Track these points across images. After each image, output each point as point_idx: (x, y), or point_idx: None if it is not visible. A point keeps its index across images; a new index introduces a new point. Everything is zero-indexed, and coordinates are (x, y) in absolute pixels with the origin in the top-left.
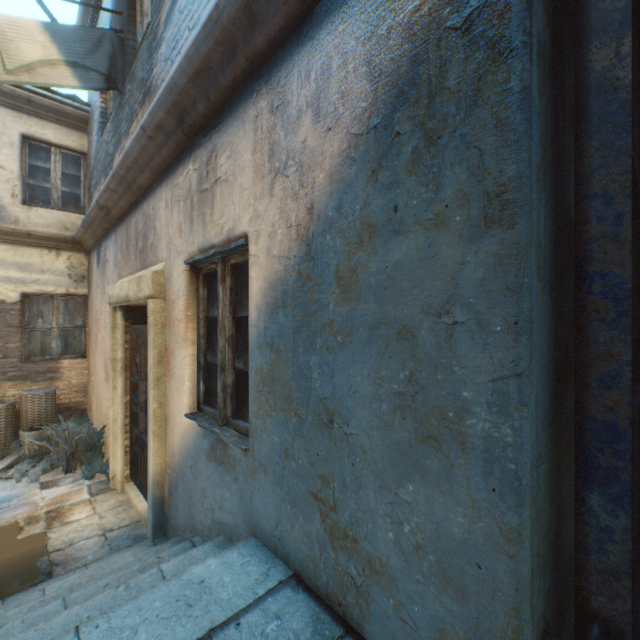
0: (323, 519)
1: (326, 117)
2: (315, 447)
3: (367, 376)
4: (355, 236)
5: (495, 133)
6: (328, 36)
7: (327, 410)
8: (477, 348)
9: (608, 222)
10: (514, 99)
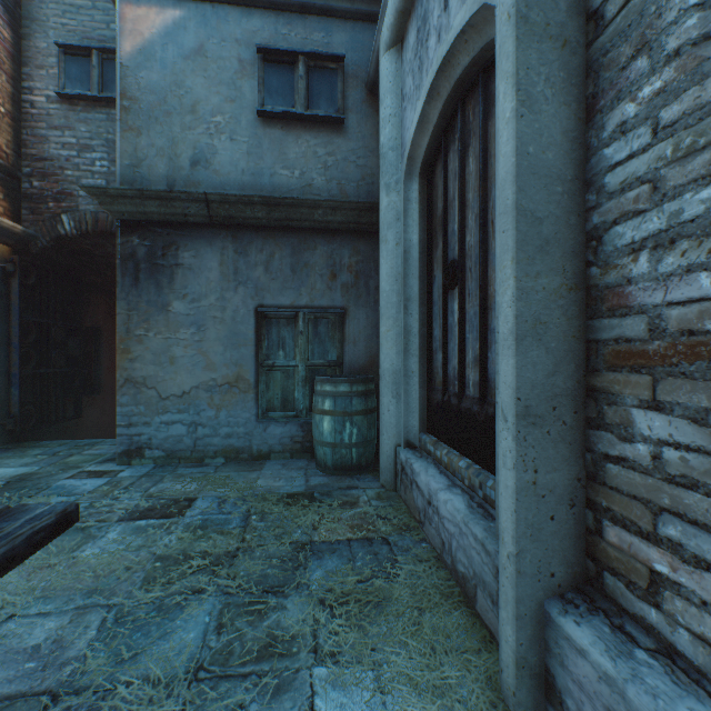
0: None
1: None
2: None
3: None
4: None
5: None
6: None
7: None
8: None
9: (16, 332)
10: None
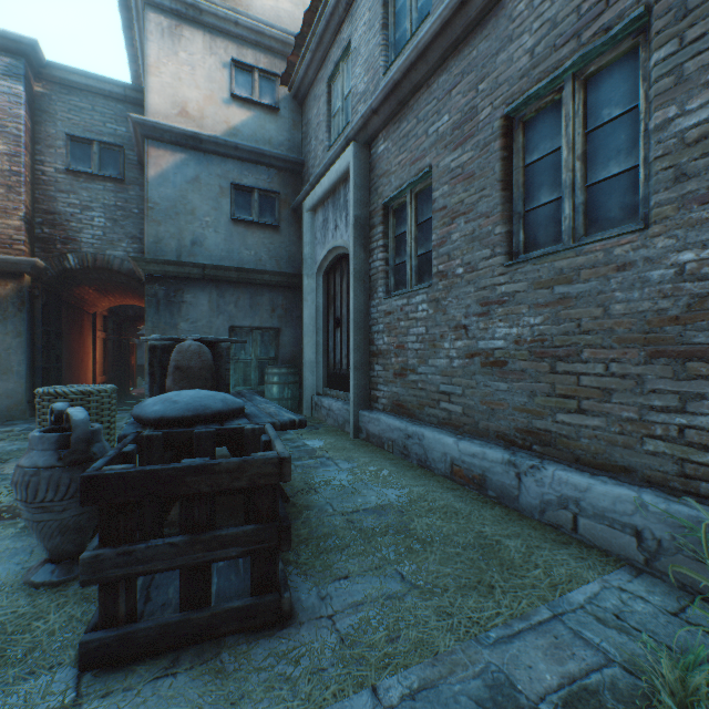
0: None
1: None
2: None
3: None
4: None
5: (20, 323)
6: None
7: None
8: (17, 356)
9: (39, 338)
10: (24, 319)
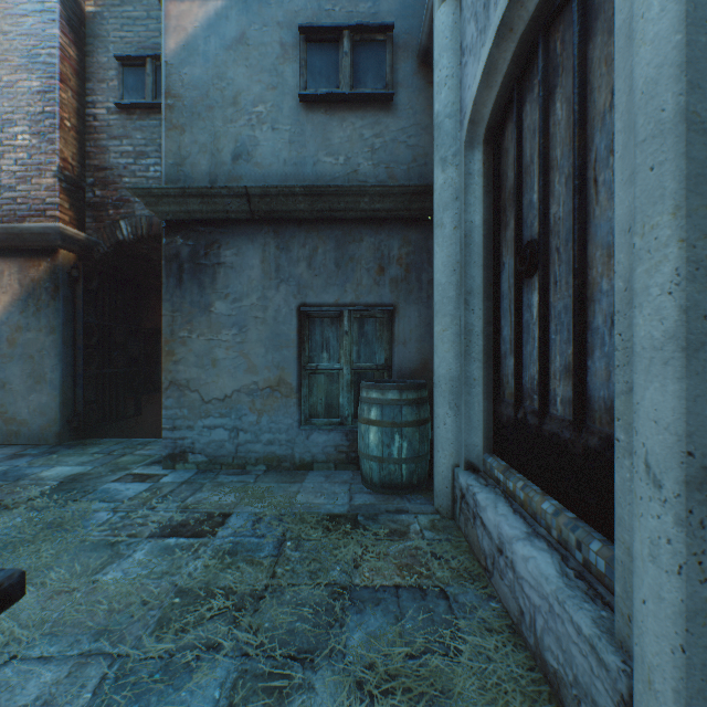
0: (2, 418)
1: (3, 288)
2: None
3: (20, 369)
4: (16, 329)
5: (53, 315)
6: (4, 262)
7: (4, 382)
8: (50, 360)
9: (80, 335)
10: (57, 309)
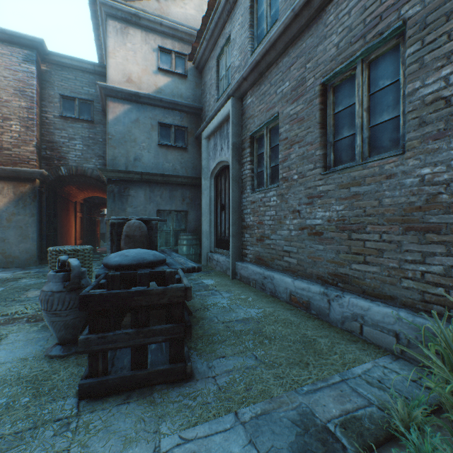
0: (3, 256)
1: (4, 195)
2: (1, 245)
3: (14, 233)
4: (11, 214)
5: (33, 208)
6: (4, 183)
7: (4, 239)
8: (31, 228)
9: (44, 217)
10: (35, 206)
